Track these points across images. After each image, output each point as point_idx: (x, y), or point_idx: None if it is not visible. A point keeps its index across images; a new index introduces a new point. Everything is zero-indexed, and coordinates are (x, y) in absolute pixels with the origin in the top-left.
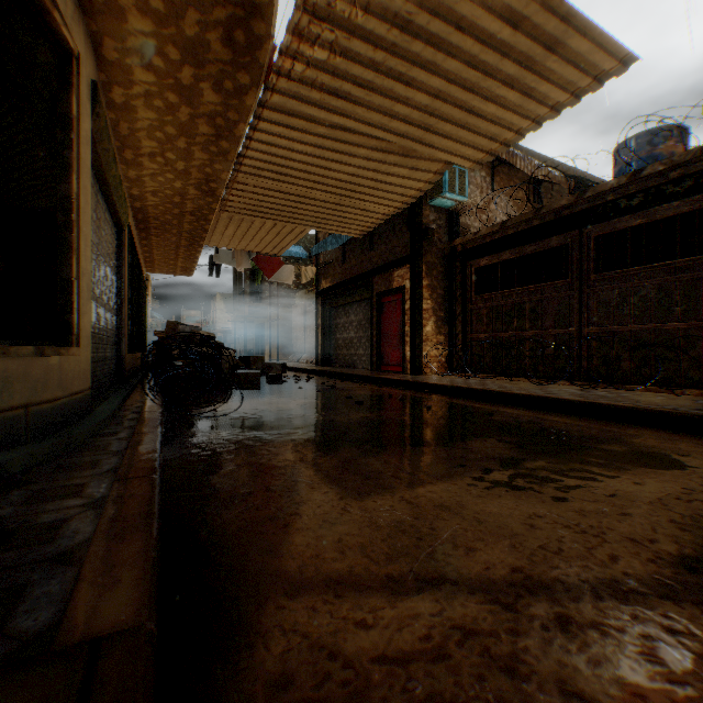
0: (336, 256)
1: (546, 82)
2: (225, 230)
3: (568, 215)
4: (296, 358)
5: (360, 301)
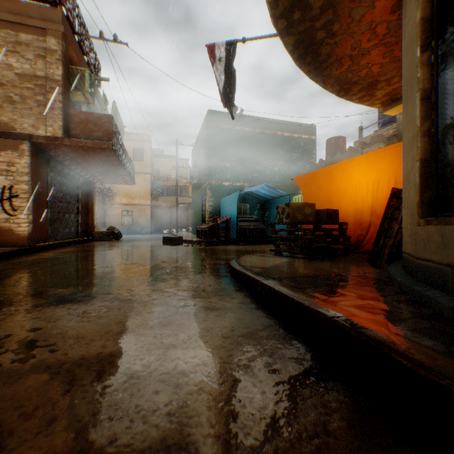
0: None
1: None
2: None
3: None
4: None
5: None
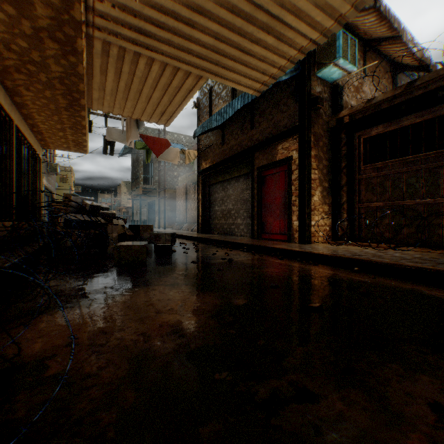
0: (215, 140)
1: None
2: (105, 79)
3: None
4: (179, 227)
5: (238, 177)
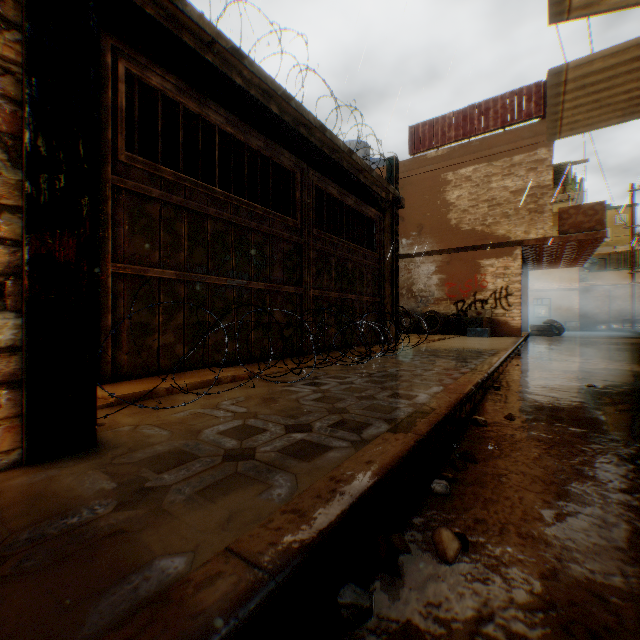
0: None
1: (599, 113)
2: None
3: (303, 138)
4: None
5: None
